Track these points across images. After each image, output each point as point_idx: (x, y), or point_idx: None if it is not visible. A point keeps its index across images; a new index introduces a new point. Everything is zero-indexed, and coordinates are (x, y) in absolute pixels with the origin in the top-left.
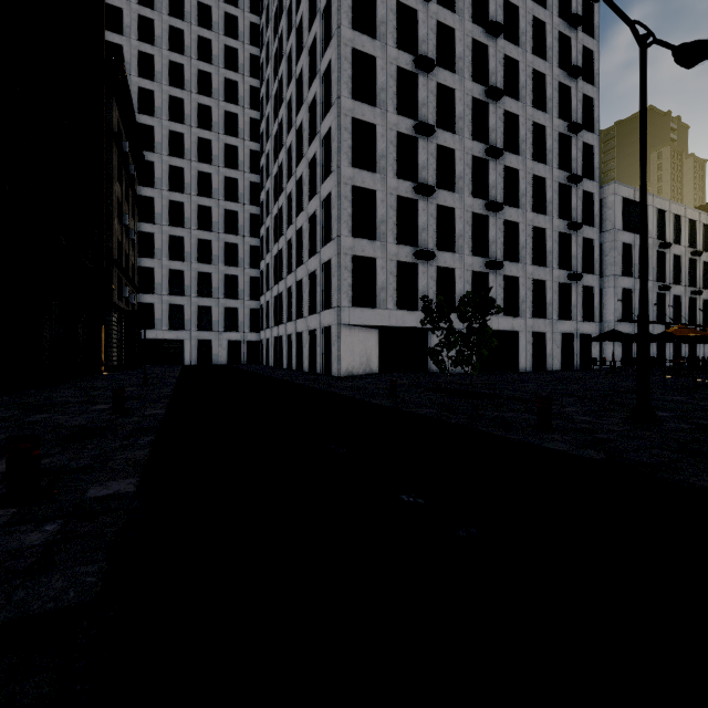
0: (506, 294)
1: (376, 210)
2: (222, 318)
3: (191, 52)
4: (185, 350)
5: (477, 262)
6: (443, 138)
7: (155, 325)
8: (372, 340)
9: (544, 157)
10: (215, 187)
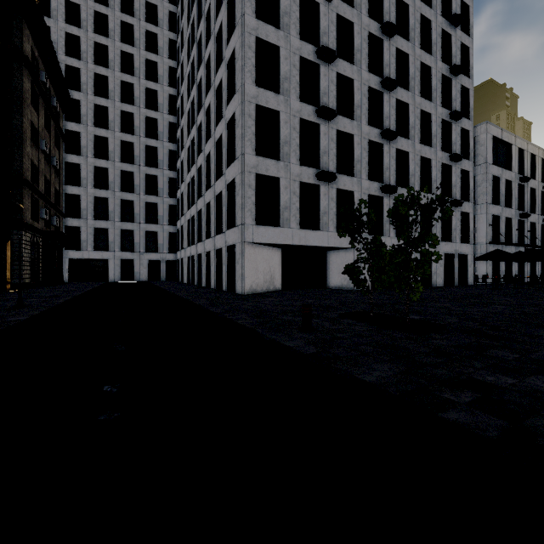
0: None
1: (280, 131)
2: (144, 240)
3: (115, 5)
4: (109, 268)
5: (373, 186)
6: (342, 67)
7: (81, 246)
8: (275, 258)
9: (430, 95)
10: (136, 125)
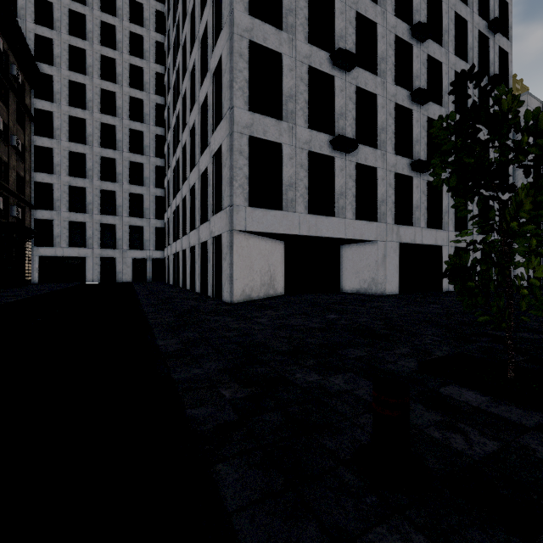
0: (428, 204)
1: (282, 80)
2: (127, 235)
3: None
4: (87, 267)
5: (400, 163)
6: (363, 6)
7: (53, 242)
8: (276, 254)
9: (465, 55)
10: (119, 106)
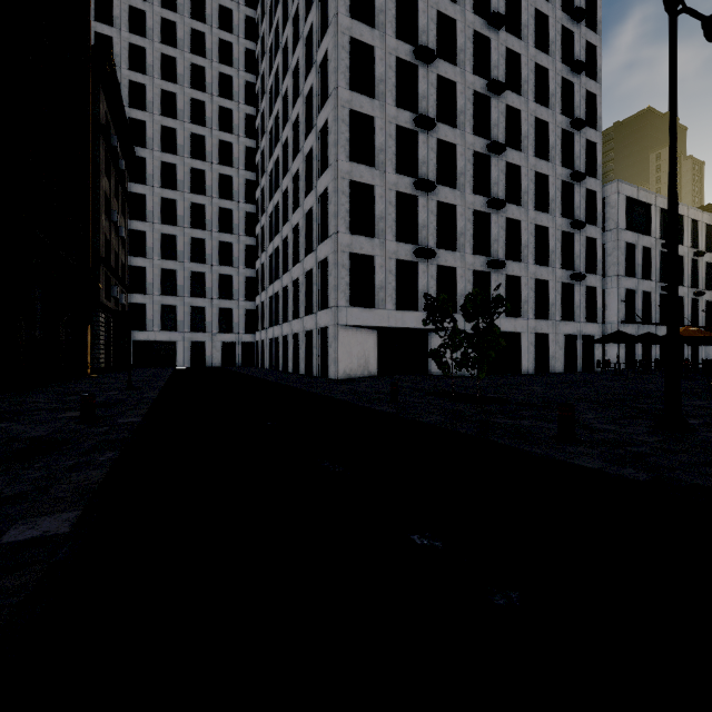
0: (508, 294)
1: (375, 206)
2: (216, 318)
3: (184, 45)
4: (177, 351)
5: (478, 261)
6: (443, 133)
7: (146, 326)
8: (370, 341)
9: (547, 154)
10: (208, 184)
